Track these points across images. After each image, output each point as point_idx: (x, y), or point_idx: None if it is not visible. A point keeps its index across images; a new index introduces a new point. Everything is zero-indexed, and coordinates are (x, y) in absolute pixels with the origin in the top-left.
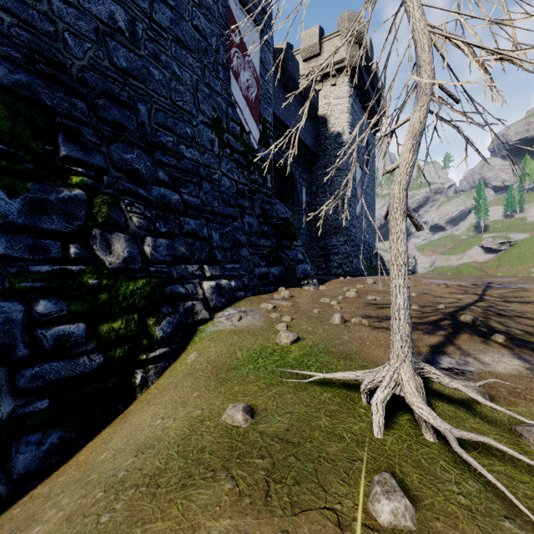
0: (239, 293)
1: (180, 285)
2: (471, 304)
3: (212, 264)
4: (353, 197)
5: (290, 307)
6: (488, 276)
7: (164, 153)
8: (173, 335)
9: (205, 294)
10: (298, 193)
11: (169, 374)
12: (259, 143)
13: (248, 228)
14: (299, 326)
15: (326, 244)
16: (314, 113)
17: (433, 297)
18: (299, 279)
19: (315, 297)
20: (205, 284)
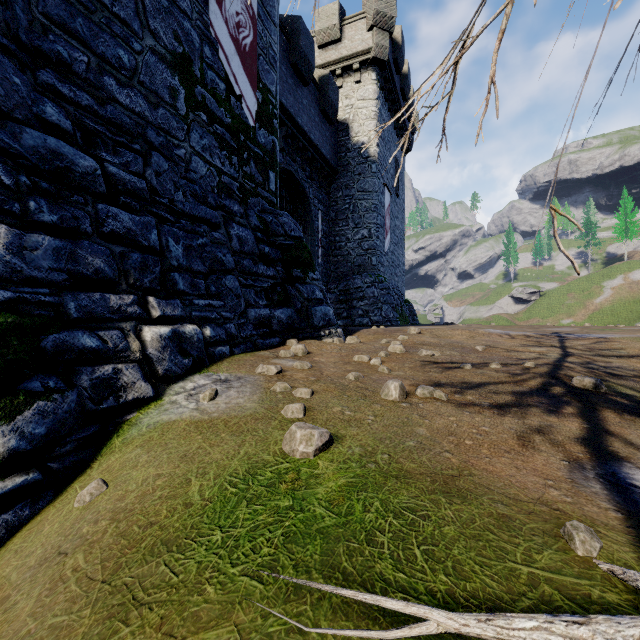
0: (218, 348)
1: (86, 332)
2: (561, 359)
3: (167, 297)
4: (381, 227)
5: (307, 371)
6: (541, 326)
7: (66, 80)
8: (52, 439)
9: (147, 351)
10: (312, 218)
11: (19, 544)
12: (256, 119)
13: (237, 244)
14: (328, 408)
15: (348, 286)
16: (333, 114)
17: (505, 351)
18: (317, 327)
19: (345, 353)
20: (148, 332)
